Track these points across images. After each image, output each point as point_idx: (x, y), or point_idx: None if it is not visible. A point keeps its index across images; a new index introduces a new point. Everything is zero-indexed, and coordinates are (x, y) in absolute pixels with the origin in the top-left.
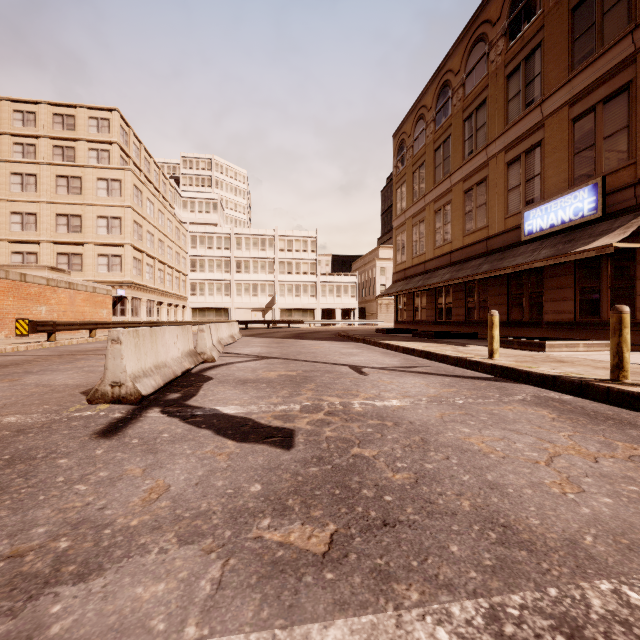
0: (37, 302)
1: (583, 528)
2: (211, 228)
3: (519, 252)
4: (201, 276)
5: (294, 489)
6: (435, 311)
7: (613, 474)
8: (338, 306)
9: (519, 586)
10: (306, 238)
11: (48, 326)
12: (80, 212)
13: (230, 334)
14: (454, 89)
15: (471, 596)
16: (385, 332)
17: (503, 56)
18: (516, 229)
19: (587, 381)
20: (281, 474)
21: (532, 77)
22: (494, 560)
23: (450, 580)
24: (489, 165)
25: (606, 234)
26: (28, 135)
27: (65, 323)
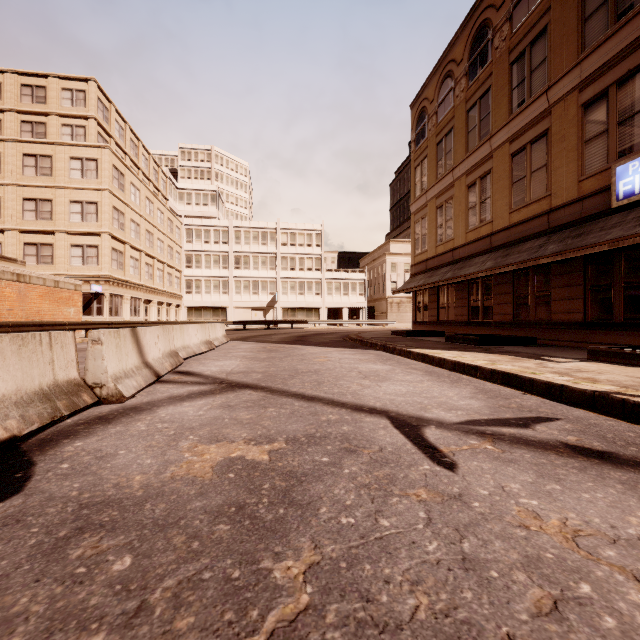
0: None
1: None
2: (208, 221)
3: (611, 223)
4: (197, 272)
5: None
6: (468, 309)
7: None
8: (345, 305)
9: None
10: (310, 231)
11: None
12: (50, 196)
13: (205, 339)
14: (496, 27)
15: None
16: (405, 335)
17: None
18: (600, 193)
19: None
20: None
21: None
22: None
23: None
24: (552, 113)
25: None
26: None
27: None
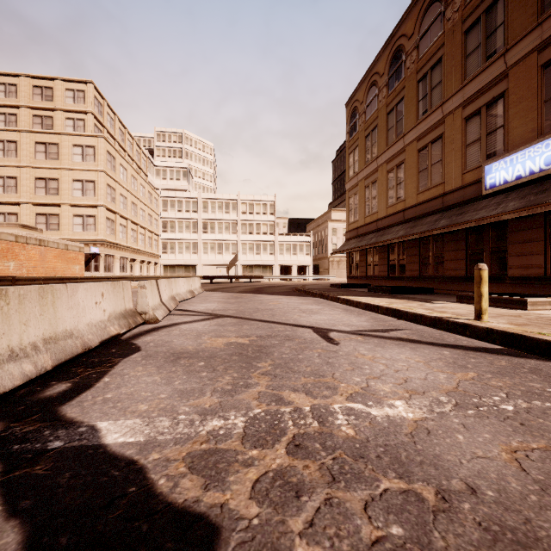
0: (4, 258)
1: None
2: (180, 193)
3: (481, 206)
4: (171, 236)
5: None
6: (388, 267)
7: None
8: (294, 263)
9: None
10: (265, 202)
11: (6, 281)
12: (57, 176)
13: (189, 289)
14: (407, 52)
15: None
16: (340, 287)
17: (461, 12)
18: (476, 183)
19: None
20: None
21: (494, 28)
22: None
23: None
24: (445, 122)
25: None
26: (10, 105)
27: (26, 278)
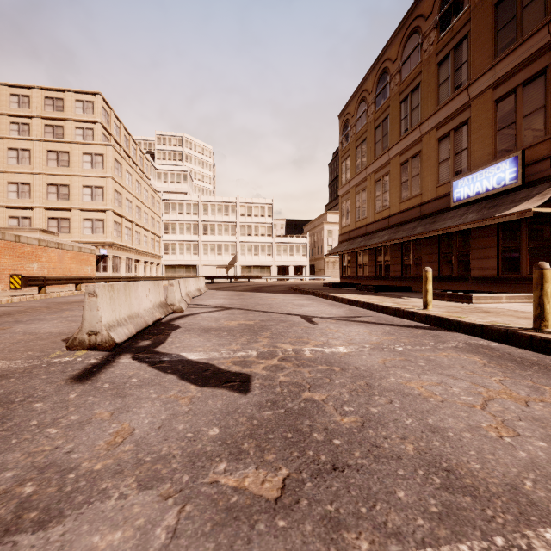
0: (30, 260)
1: (522, 473)
2: (181, 196)
3: (449, 216)
4: (173, 237)
5: (249, 433)
6: (375, 268)
7: (544, 418)
8: (291, 263)
9: (466, 535)
10: (263, 205)
11: (39, 281)
12: (68, 182)
13: (197, 288)
14: (392, 75)
15: (420, 546)
16: (332, 286)
17: (435, 46)
18: (446, 196)
19: (512, 330)
20: (238, 418)
21: (460, 64)
22: (440, 506)
23: (398, 528)
24: (422, 141)
25: (525, 200)
26: (23, 115)
27: (54, 278)
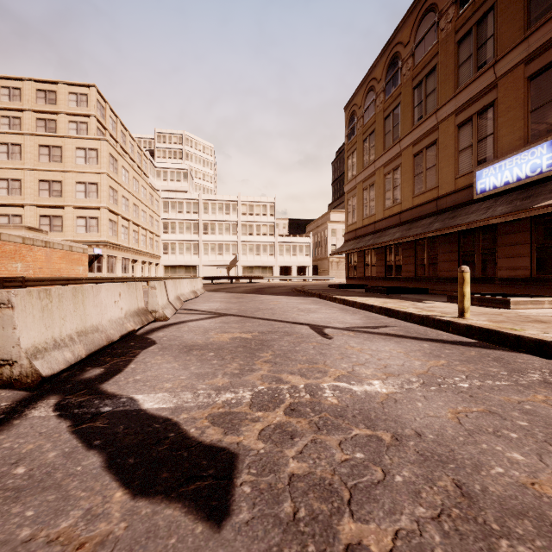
0: (12, 259)
1: None
2: (181, 194)
3: (472, 210)
4: (172, 237)
5: None
6: (385, 268)
7: None
8: (294, 264)
9: None
10: (265, 203)
11: (17, 282)
12: (60, 178)
13: (192, 289)
14: (403, 60)
15: None
16: (338, 287)
17: (453, 23)
18: (467, 188)
19: None
20: None
21: (484, 40)
22: None
23: None
24: (439, 128)
25: None
26: (14, 109)
27: (35, 279)
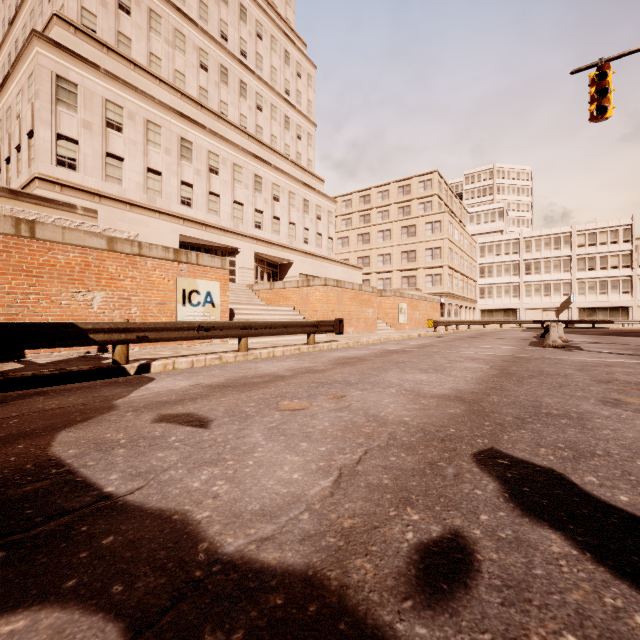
0: (415, 310)
1: None
2: (499, 237)
3: None
4: (489, 281)
5: None
6: None
7: None
8: None
9: None
10: (615, 228)
11: (435, 323)
12: (415, 248)
13: None
14: None
15: None
16: None
17: None
18: None
19: None
20: None
21: None
22: None
23: None
24: None
25: None
26: (385, 205)
27: (440, 322)
